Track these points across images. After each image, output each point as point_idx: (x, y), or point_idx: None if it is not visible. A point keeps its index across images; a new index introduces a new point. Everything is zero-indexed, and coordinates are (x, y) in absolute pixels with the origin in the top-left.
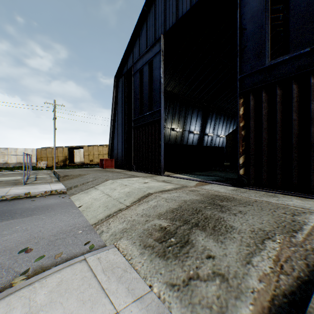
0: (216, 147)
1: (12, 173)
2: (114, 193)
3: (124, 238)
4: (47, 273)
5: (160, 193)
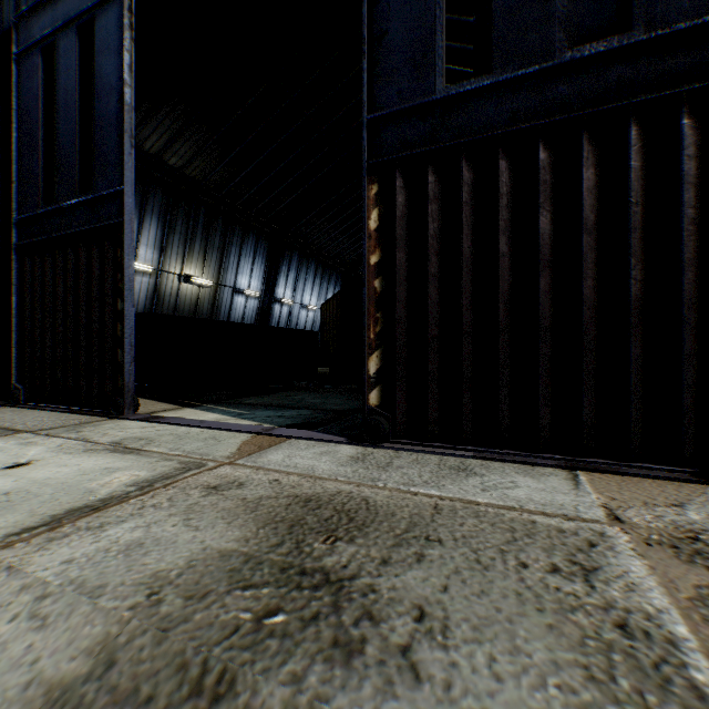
0: (299, 332)
1: None
2: None
3: None
4: None
5: (38, 540)
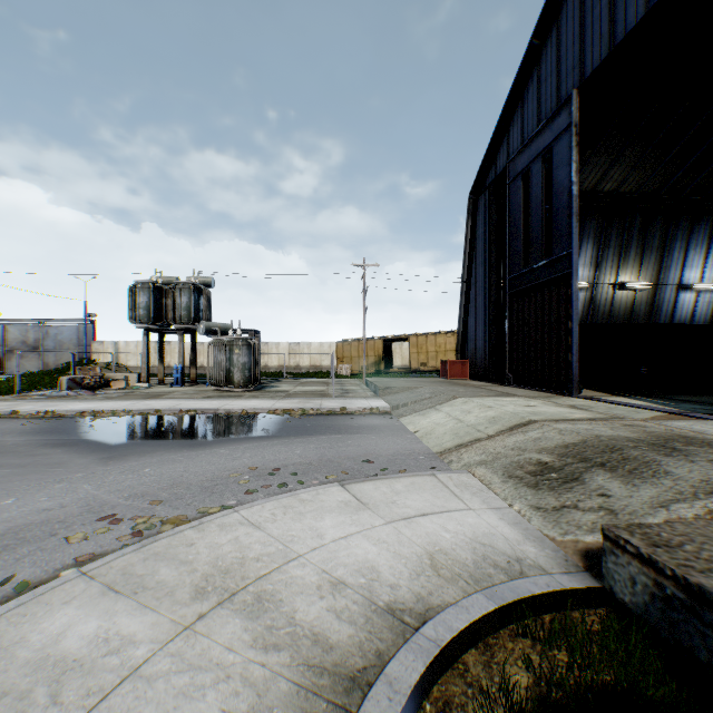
0: None
1: (310, 382)
2: (468, 417)
3: (482, 466)
4: (398, 475)
5: (552, 422)
